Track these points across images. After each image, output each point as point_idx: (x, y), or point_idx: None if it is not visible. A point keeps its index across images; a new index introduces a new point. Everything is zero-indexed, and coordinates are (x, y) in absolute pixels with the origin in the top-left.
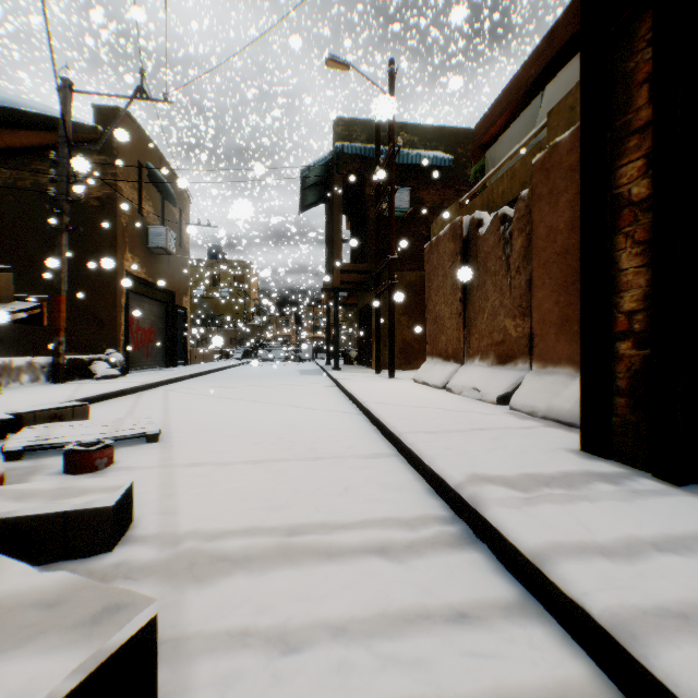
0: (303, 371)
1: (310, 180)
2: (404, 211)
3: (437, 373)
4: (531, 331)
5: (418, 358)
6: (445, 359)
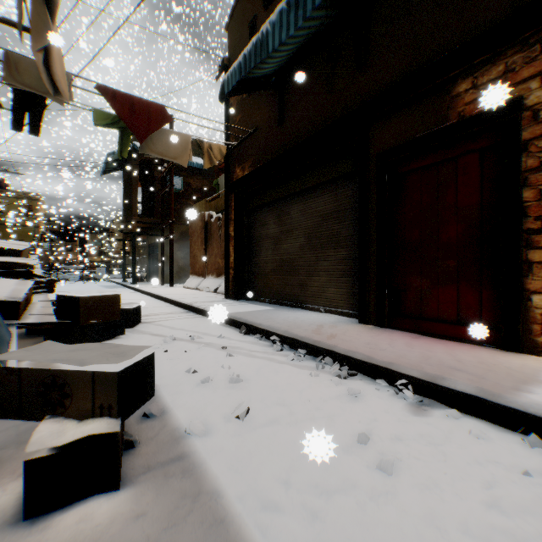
0: (107, 286)
1: (113, 158)
2: (179, 190)
3: (194, 282)
4: None
5: (187, 276)
6: (198, 276)
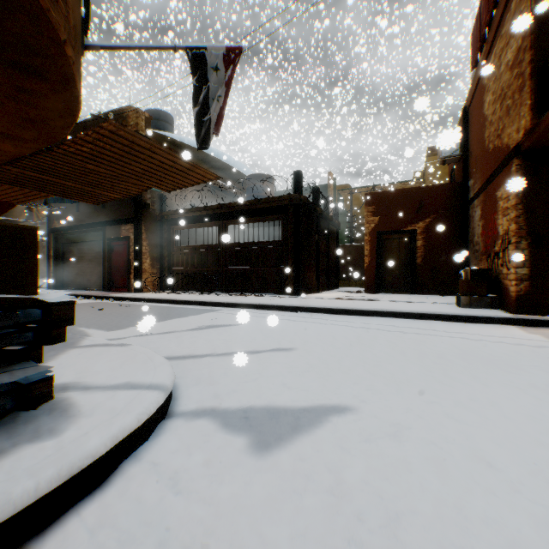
0: None
1: None
2: None
3: None
4: None
5: None
6: None
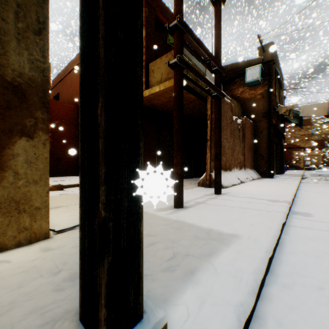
0: None
1: None
2: None
3: (232, 177)
4: (245, 160)
5: None
6: (225, 170)
